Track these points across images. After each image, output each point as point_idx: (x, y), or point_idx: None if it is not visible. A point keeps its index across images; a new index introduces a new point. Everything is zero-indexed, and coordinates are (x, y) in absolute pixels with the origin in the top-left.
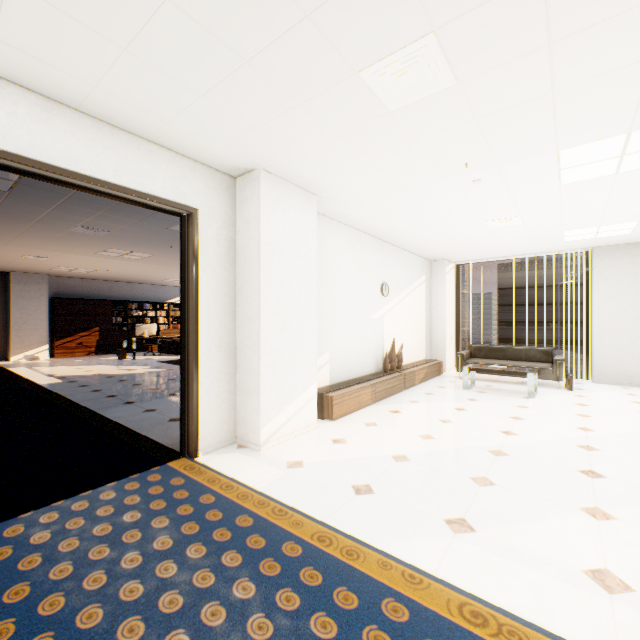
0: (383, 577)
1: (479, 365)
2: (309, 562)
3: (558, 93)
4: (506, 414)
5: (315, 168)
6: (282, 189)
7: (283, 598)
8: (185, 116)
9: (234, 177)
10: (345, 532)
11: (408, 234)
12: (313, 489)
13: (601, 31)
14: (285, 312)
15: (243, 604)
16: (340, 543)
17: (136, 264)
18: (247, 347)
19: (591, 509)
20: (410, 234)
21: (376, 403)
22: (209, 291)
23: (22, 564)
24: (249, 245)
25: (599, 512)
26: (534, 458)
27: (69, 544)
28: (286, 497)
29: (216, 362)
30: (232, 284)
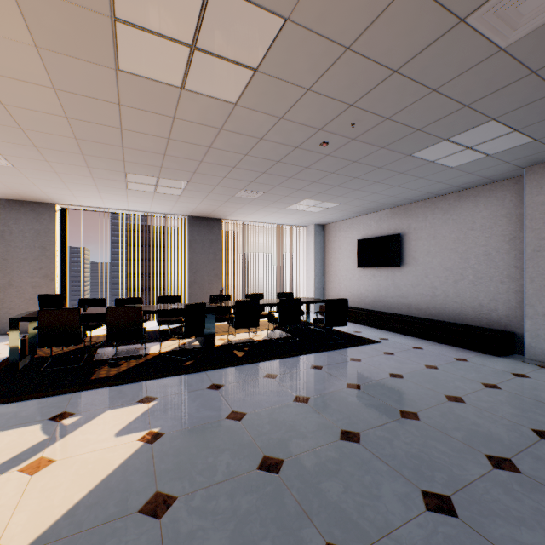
0: None
1: None
2: None
3: None
4: None
5: None
6: None
7: None
8: None
9: None
10: None
11: None
12: None
13: None
14: None
15: None
16: None
17: None
18: None
19: None
20: None
21: None
22: None
23: None
24: None
25: None
26: None
27: None
28: None
29: None
30: None
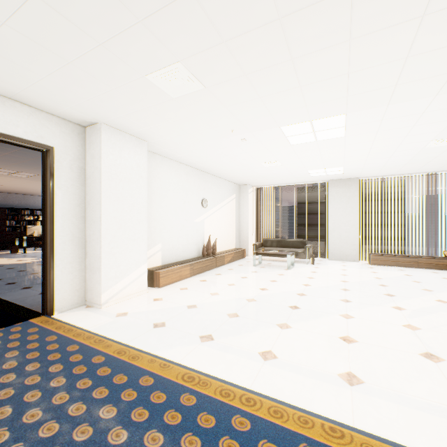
0: (148, 367)
1: (262, 251)
2: (106, 364)
3: (263, 98)
4: (269, 279)
5: (139, 125)
6: (119, 136)
7: (82, 383)
8: (36, 87)
9: (84, 126)
10: (136, 347)
11: (217, 168)
12: (127, 327)
13: (268, 72)
14: (122, 217)
15: (54, 389)
16: (130, 353)
17: (24, 181)
18: (93, 240)
19: (282, 324)
20: (219, 168)
21: (194, 276)
22: (64, 203)
23: None
24: (94, 172)
25: (285, 325)
26: (269, 301)
27: None
28: (107, 333)
29: (69, 251)
30: (83, 198)
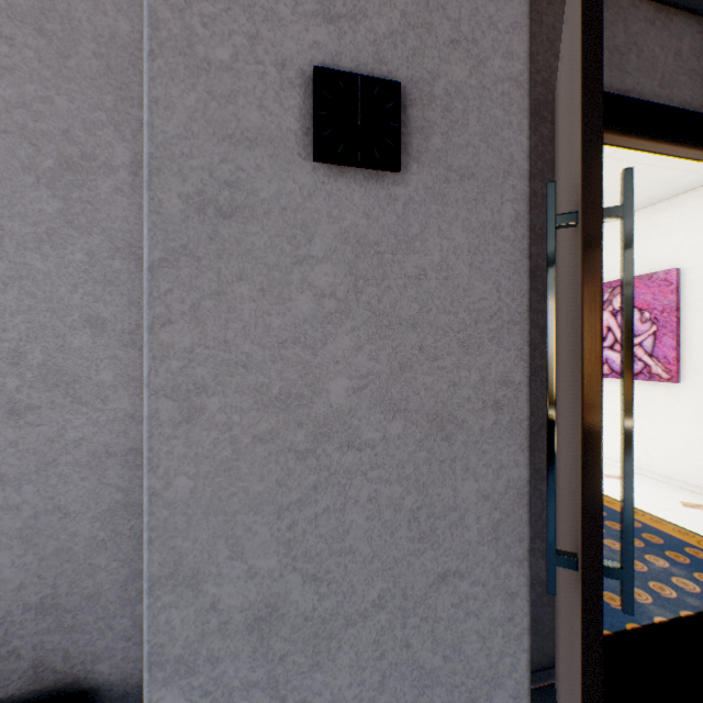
0: None
1: None
2: None
3: None
4: None
5: None
6: None
7: None
8: None
9: None
10: None
11: None
12: None
13: None
14: None
15: None
16: None
17: None
18: None
19: None
20: None
21: None
22: None
23: (638, 541)
24: None
25: None
26: None
27: (613, 543)
28: None
29: None
30: None
